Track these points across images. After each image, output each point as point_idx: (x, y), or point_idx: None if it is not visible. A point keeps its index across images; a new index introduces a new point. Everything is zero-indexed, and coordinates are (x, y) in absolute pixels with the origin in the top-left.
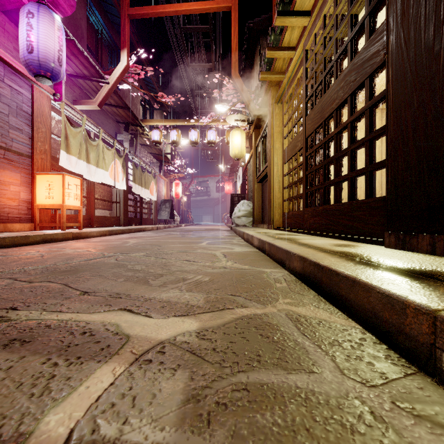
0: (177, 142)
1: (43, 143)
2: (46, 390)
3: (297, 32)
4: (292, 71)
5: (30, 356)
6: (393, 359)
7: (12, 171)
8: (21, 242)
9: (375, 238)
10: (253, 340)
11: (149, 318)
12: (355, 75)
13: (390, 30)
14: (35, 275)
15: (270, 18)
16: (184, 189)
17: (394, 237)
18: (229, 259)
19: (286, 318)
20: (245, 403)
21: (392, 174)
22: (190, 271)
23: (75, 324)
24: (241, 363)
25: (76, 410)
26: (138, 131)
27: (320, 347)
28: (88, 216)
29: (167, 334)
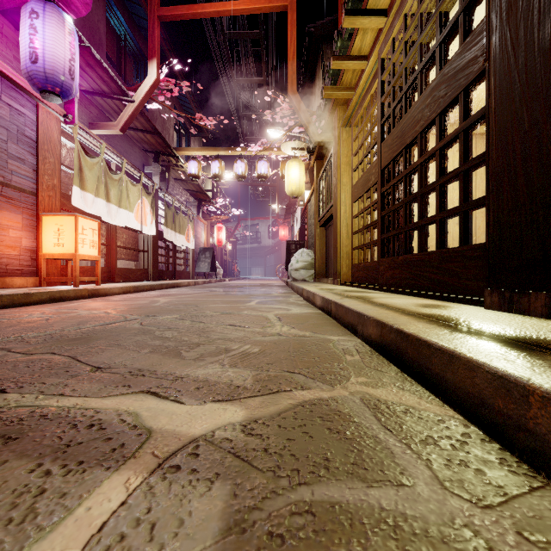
0: (219, 176)
1: (51, 177)
2: (30, 514)
3: (371, 36)
4: (364, 86)
5: (14, 461)
6: (511, 464)
7: (12, 212)
8: (22, 301)
9: (472, 297)
10: (318, 437)
11: (179, 404)
12: (445, 88)
13: (492, 30)
14: (35, 344)
15: (336, 21)
16: (228, 234)
17: (497, 296)
18: (284, 324)
19: (362, 404)
20: (309, 534)
21: (495, 214)
22: (235, 339)
23: (81, 413)
24: (302, 470)
25: (69, 545)
26: (171, 162)
27: (409, 446)
28: (108, 268)
29: (203, 427)
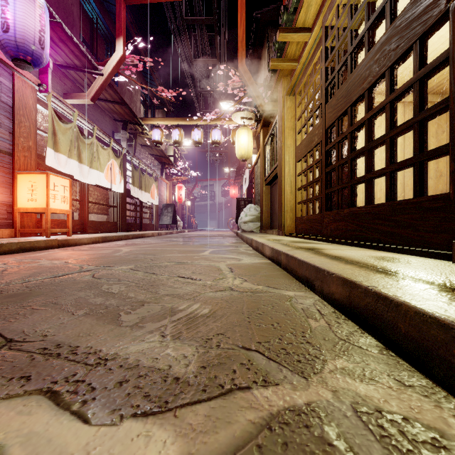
0: (179, 142)
1: (26, 139)
2: None
3: (314, 9)
4: (307, 56)
5: None
6: None
7: None
8: None
9: (431, 250)
10: None
11: (81, 422)
12: (397, 40)
13: None
14: None
15: (279, 8)
16: (187, 193)
17: None
18: (236, 275)
19: (359, 422)
20: None
21: None
22: (184, 296)
23: None
24: None
25: None
26: (137, 130)
27: None
28: (81, 221)
29: None
